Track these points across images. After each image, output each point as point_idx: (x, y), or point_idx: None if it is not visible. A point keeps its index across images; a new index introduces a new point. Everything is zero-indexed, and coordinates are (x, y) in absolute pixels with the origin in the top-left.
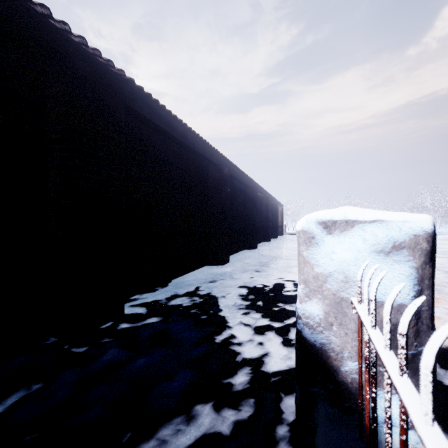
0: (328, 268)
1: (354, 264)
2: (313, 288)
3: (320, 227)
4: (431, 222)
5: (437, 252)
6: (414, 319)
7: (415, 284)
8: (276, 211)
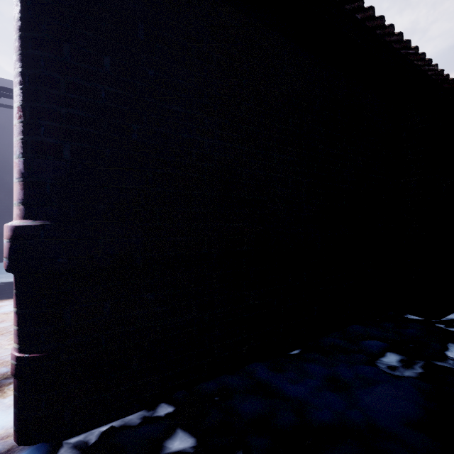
0: None
1: None
2: None
3: None
4: None
5: None
6: None
7: None
8: None
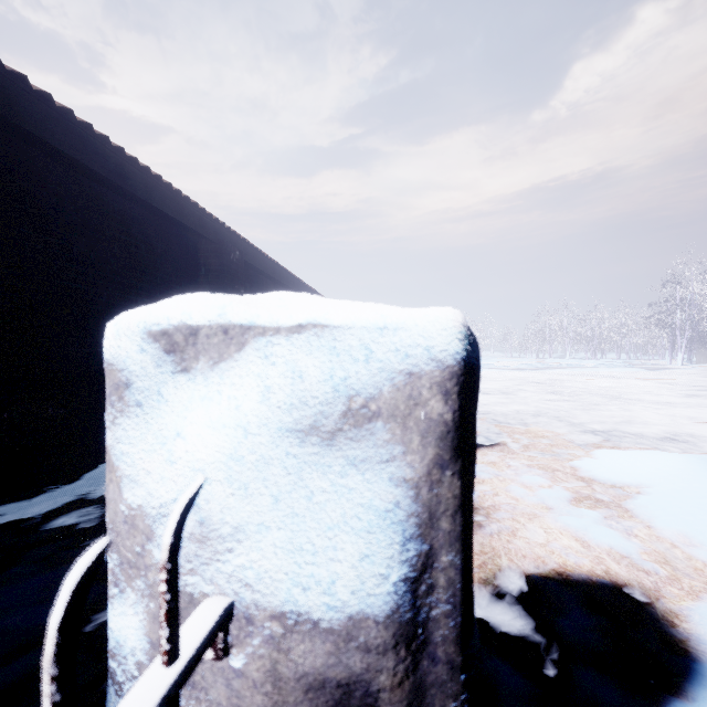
0: (159, 490)
1: (226, 476)
2: (128, 557)
3: (154, 348)
4: (457, 332)
5: (563, 393)
6: (403, 657)
7: (409, 537)
8: None
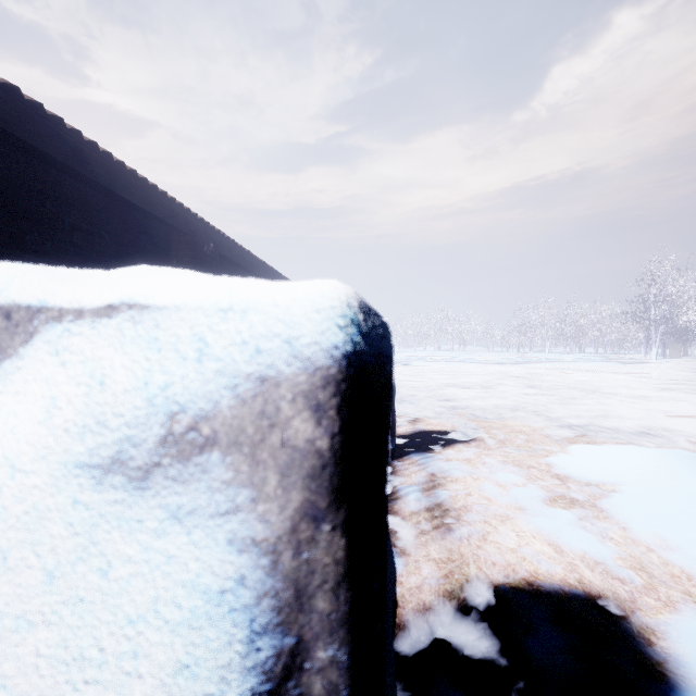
0: None
1: None
2: None
3: None
4: (337, 315)
5: (541, 387)
6: None
7: (261, 629)
8: None
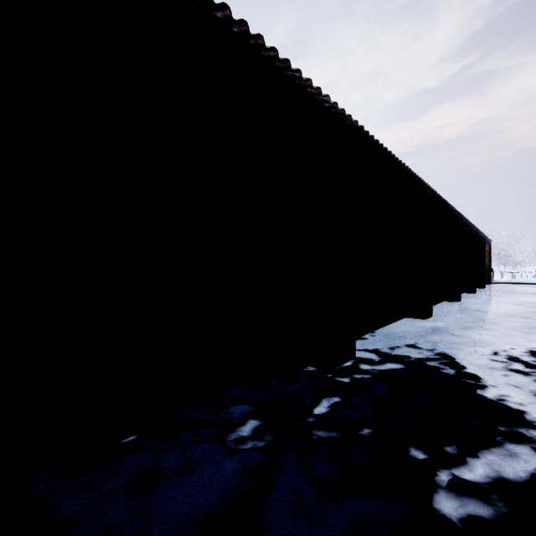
0: None
1: None
2: None
3: None
4: None
5: None
6: None
7: None
8: (483, 250)
